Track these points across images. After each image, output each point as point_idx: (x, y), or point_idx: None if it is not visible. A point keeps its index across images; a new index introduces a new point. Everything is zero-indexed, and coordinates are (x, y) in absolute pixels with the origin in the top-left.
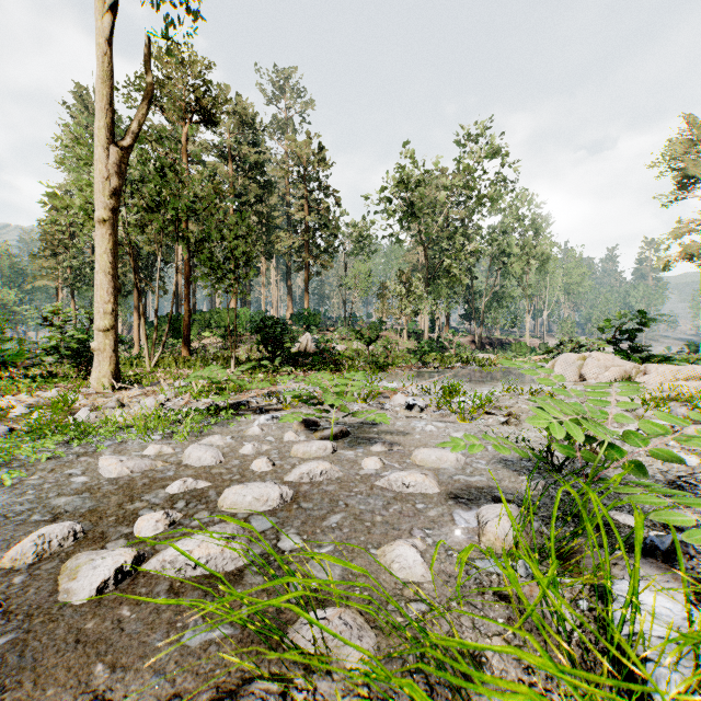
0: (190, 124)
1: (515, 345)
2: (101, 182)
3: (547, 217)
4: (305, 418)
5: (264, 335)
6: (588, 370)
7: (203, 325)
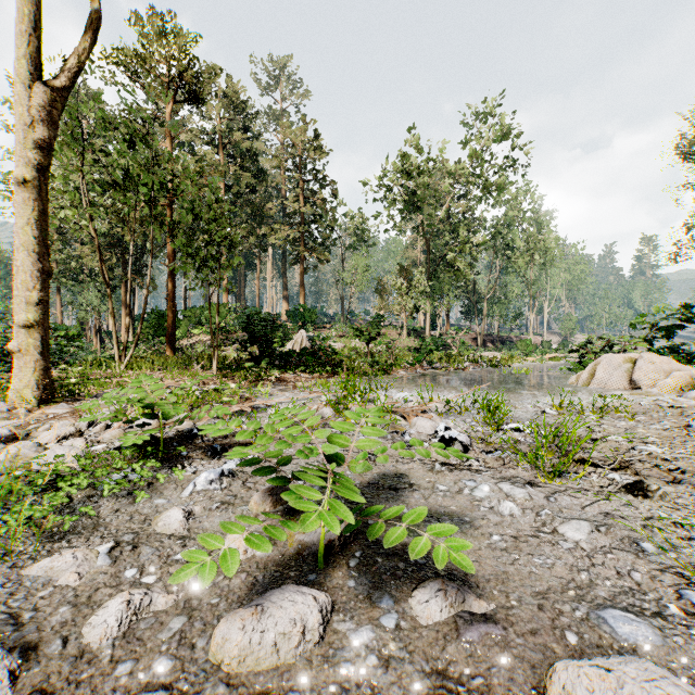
0: (173, 102)
1: (520, 343)
2: (22, 130)
3: (552, 210)
4: (273, 487)
5: (252, 332)
6: (642, 376)
7: (193, 322)
